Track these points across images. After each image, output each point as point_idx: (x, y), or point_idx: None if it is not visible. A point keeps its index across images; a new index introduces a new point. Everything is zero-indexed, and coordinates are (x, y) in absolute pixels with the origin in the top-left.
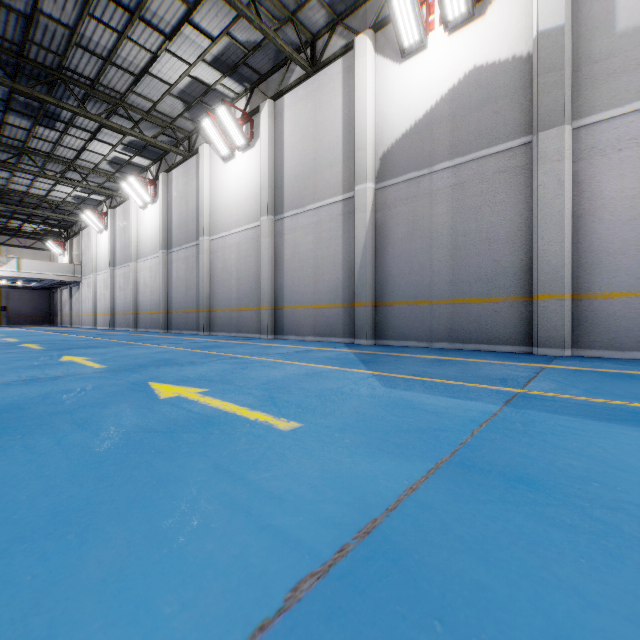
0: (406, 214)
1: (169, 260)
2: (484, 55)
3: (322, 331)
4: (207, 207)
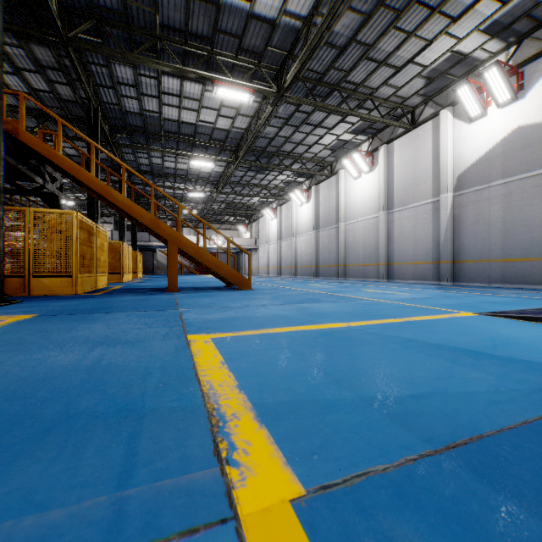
0: (473, 210)
1: (317, 236)
2: (523, 120)
3: (419, 277)
4: (343, 206)
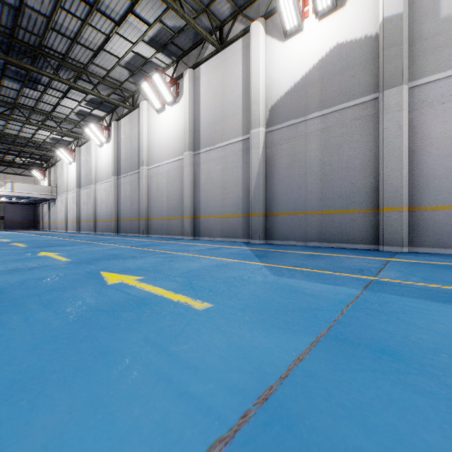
0: (288, 150)
1: (118, 183)
2: (344, 35)
3: (227, 234)
4: (145, 145)
